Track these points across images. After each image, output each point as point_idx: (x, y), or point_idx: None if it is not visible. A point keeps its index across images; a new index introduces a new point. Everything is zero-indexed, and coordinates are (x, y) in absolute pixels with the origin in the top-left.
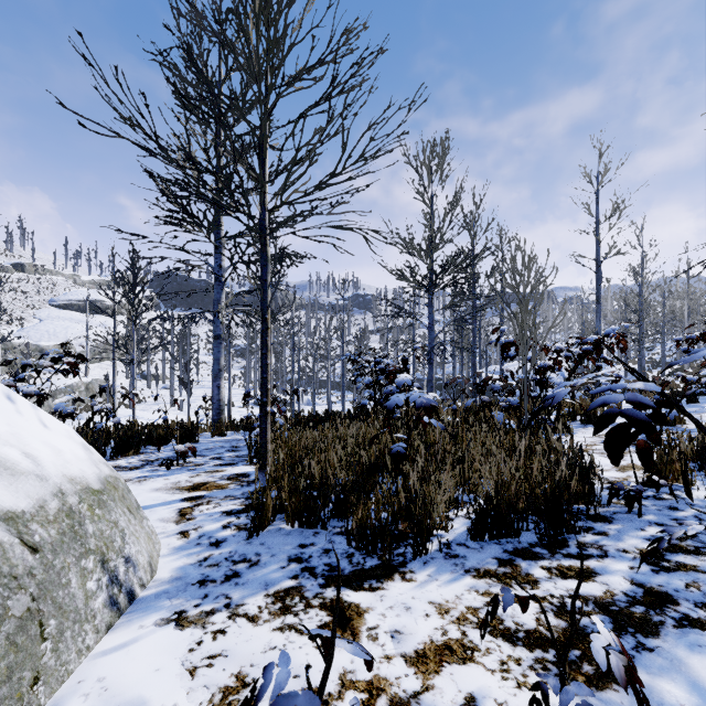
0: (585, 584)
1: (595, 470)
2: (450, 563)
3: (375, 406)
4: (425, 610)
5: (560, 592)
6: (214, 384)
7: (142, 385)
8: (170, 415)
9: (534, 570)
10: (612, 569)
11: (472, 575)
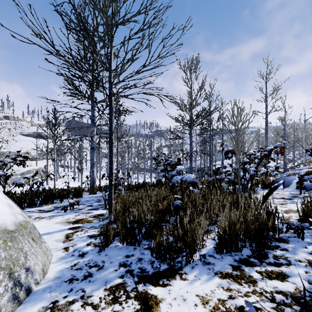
0: (282, 283)
1: (278, 215)
2: (206, 267)
3: (165, 180)
4: (194, 301)
5: (270, 289)
6: (91, 170)
7: (61, 170)
8: (73, 183)
9: (253, 273)
10: (296, 273)
11: (219, 276)
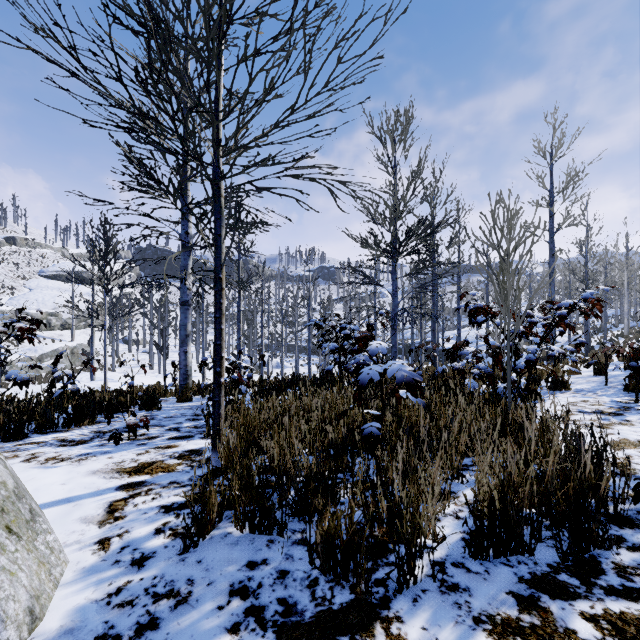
0: None
1: (614, 459)
2: (450, 601)
3: (340, 371)
4: None
5: None
6: (181, 349)
7: (124, 349)
8: (148, 377)
9: (574, 622)
10: None
11: (486, 629)
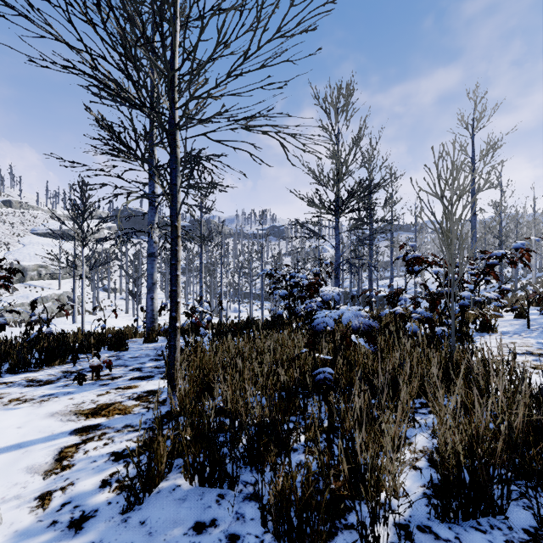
0: None
1: None
2: None
3: (290, 315)
4: None
5: None
6: (148, 296)
7: (104, 296)
8: (123, 320)
9: None
10: None
11: None
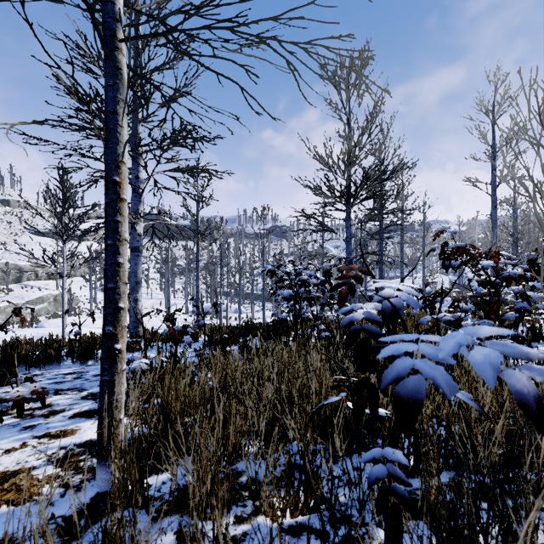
0: None
1: None
2: None
3: (295, 320)
4: None
5: None
6: (131, 297)
7: (102, 297)
8: None
9: None
10: None
11: None
